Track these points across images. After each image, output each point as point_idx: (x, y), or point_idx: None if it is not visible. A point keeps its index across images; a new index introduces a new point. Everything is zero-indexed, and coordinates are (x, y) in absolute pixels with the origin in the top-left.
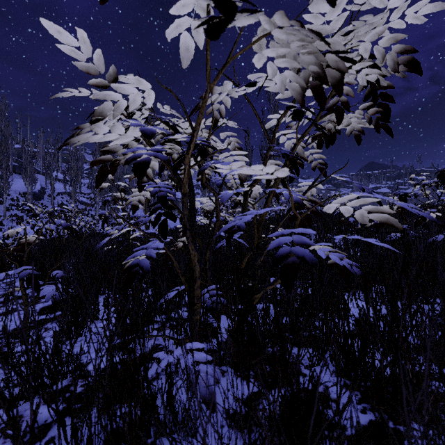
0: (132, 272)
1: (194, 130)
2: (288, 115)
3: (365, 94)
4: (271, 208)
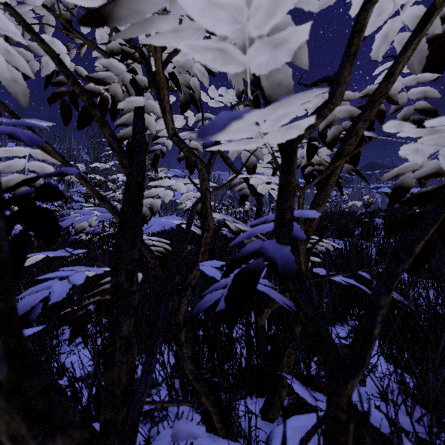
0: None
1: None
2: None
3: None
4: None
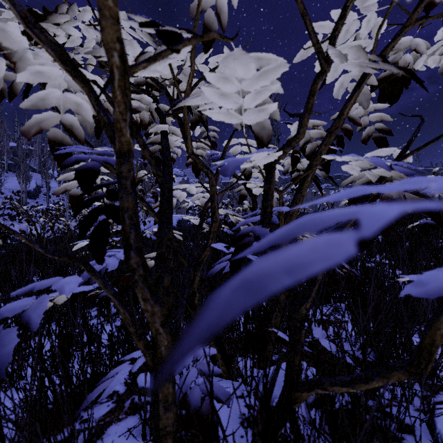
0: None
1: None
2: (347, 23)
3: None
4: None
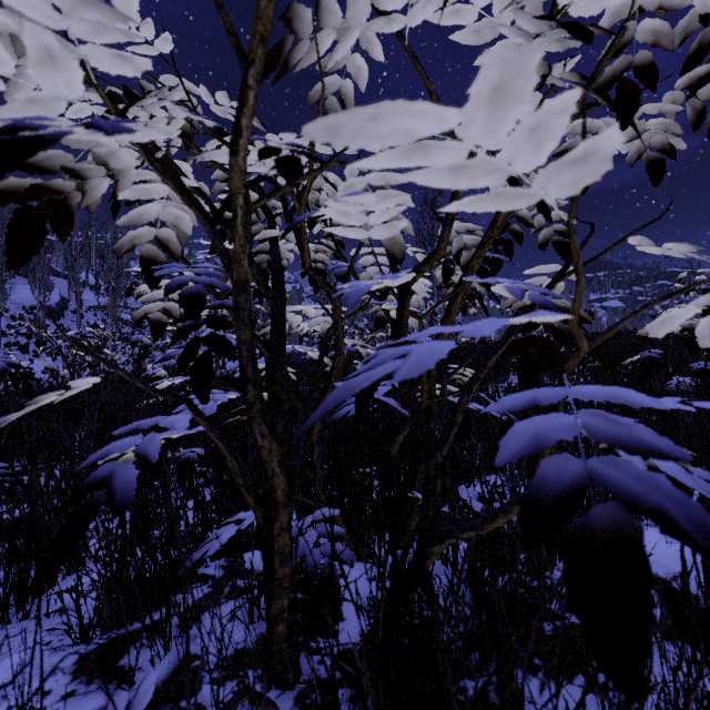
0: (85, 504)
1: (247, 63)
2: None
3: (688, 53)
4: (501, 320)
